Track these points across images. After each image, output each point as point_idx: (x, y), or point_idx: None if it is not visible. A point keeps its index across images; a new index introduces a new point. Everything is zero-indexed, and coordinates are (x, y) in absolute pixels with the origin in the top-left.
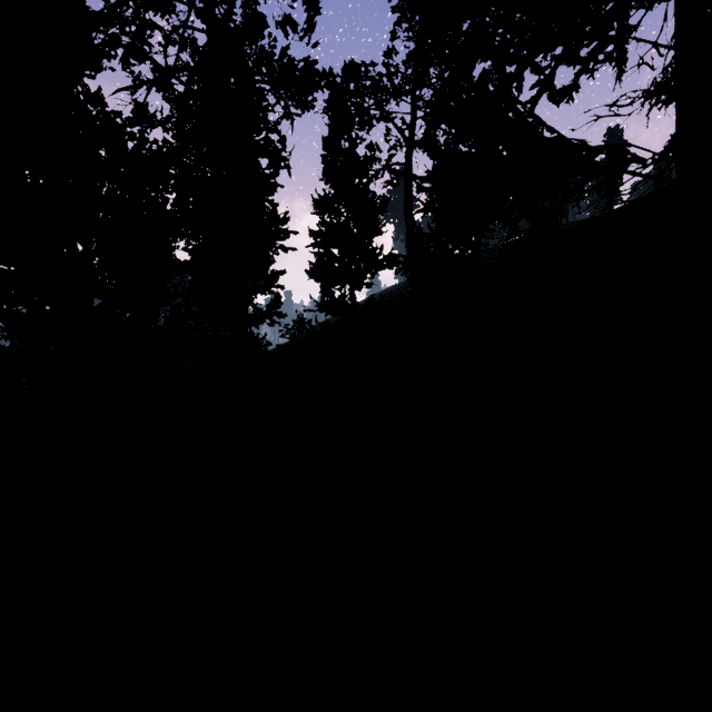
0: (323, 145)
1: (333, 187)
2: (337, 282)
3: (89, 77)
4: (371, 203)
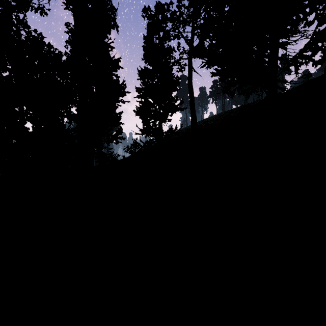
0: (143, 39)
1: (149, 63)
2: (152, 117)
3: (21, 13)
4: (170, 73)
